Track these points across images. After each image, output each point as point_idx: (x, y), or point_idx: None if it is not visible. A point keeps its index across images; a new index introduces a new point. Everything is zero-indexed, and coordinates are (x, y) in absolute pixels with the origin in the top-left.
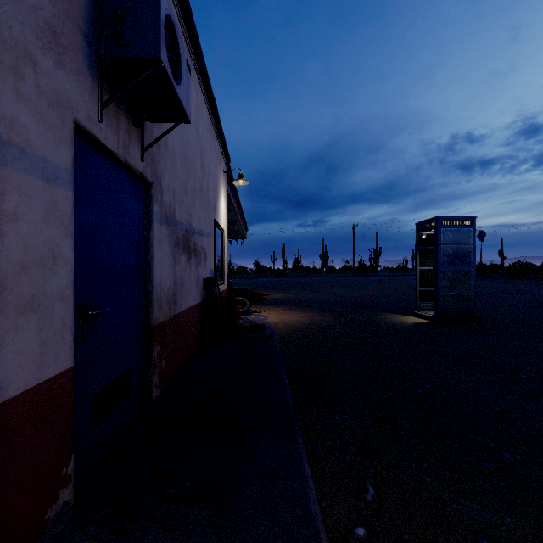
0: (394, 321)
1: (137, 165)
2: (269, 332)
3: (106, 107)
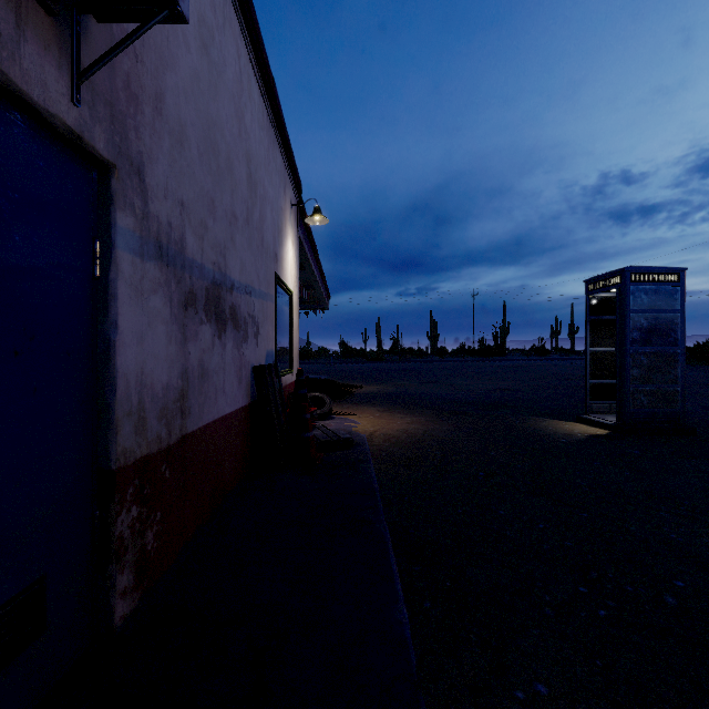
0: (555, 432)
1: (53, 106)
2: (360, 450)
3: None
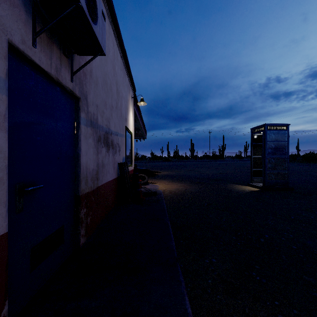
0: (238, 189)
1: (67, 84)
2: (159, 196)
3: (40, 37)
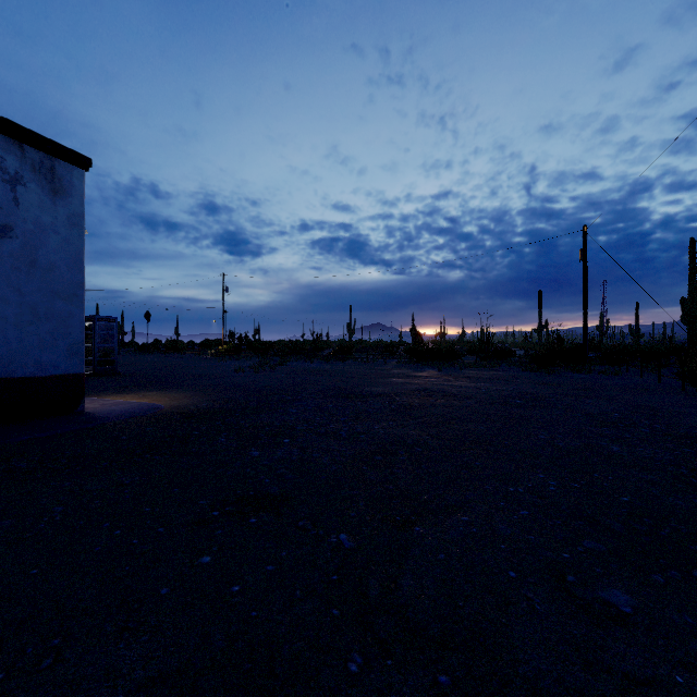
0: None
1: None
2: None
3: None
